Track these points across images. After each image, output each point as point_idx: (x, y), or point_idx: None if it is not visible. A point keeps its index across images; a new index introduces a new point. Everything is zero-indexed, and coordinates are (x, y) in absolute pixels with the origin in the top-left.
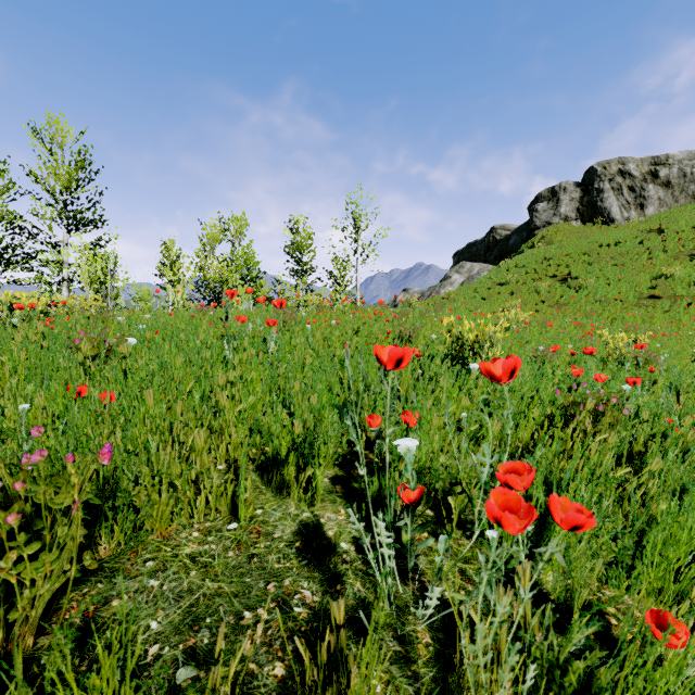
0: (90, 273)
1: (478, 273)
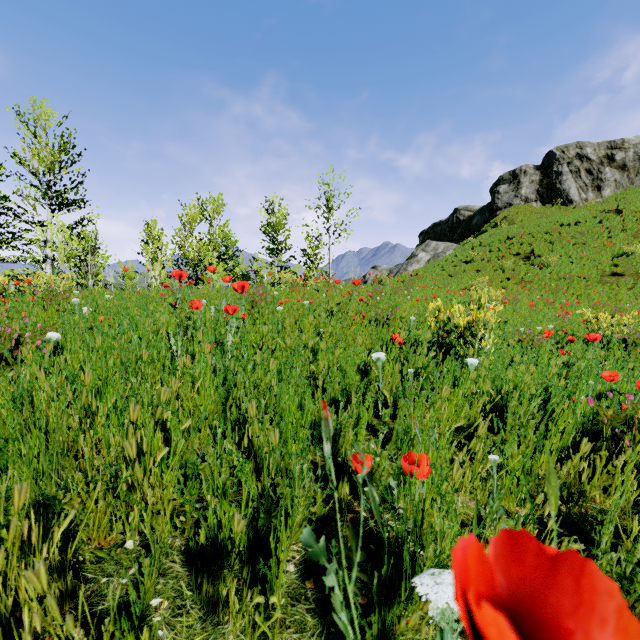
0: (67, 251)
1: (443, 251)
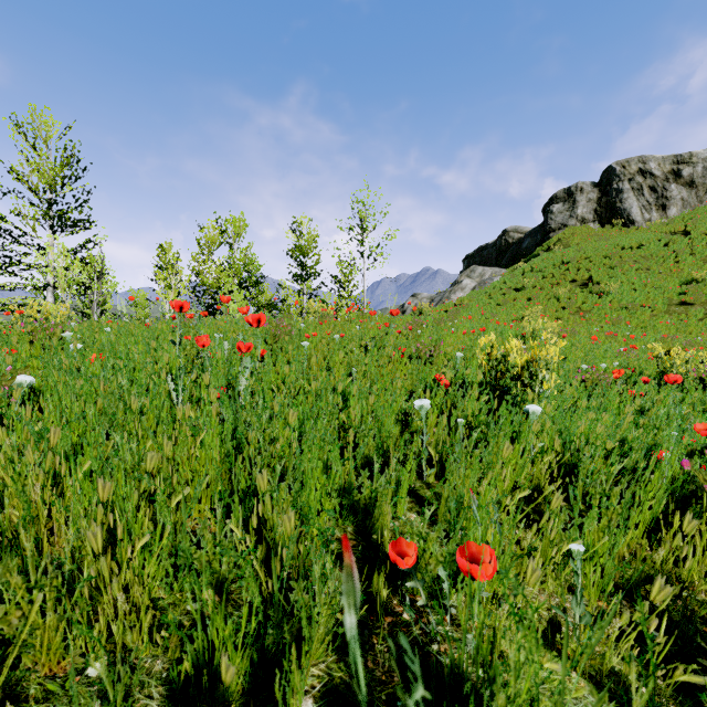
0: (68, 277)
1: (490, 277)
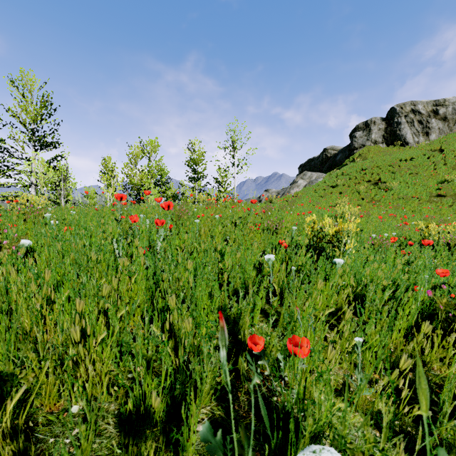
0: (45, 179)
1: (316, 179)
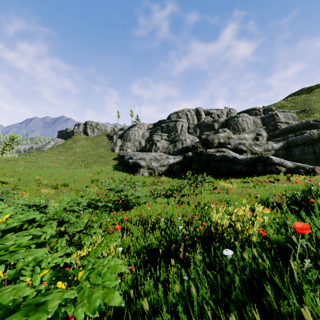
0: None
1: (58, 142)
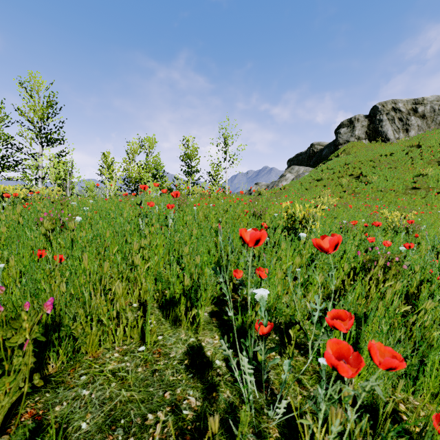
0: (55, 173)
1: (303, 173)
